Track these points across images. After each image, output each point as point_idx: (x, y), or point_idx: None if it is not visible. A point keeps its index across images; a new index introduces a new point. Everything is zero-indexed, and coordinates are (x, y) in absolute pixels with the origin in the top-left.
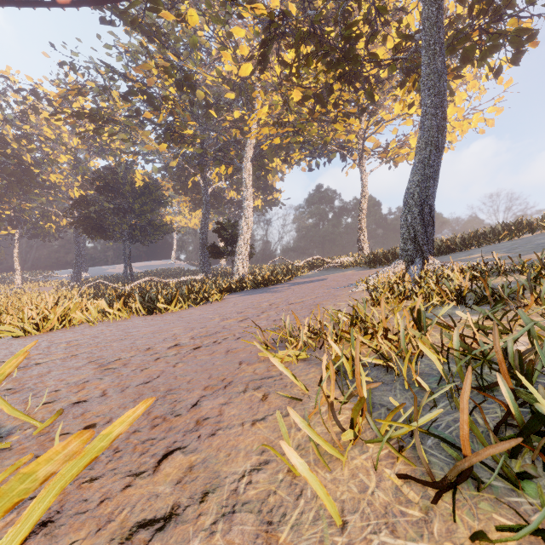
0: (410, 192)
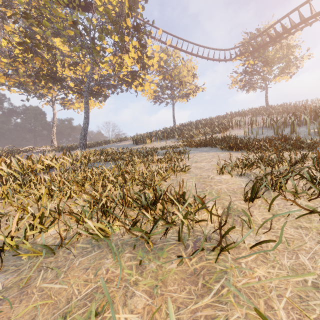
0: (82, 133)
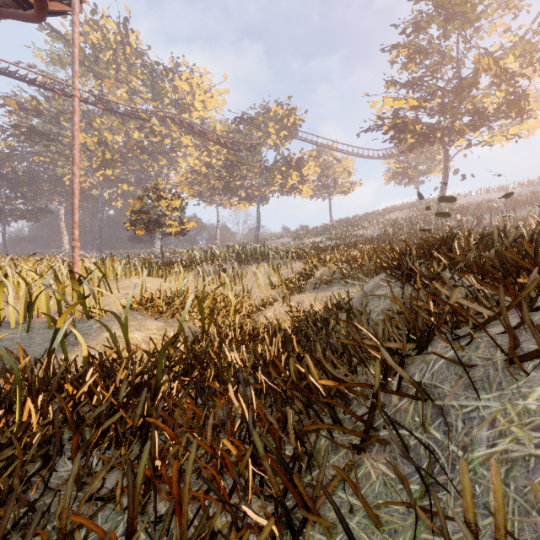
0: (256, 233)
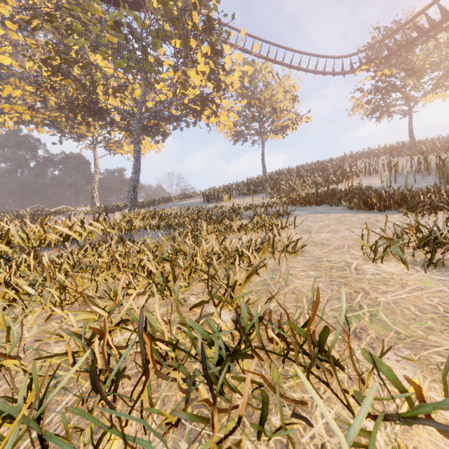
0: (130, 186)
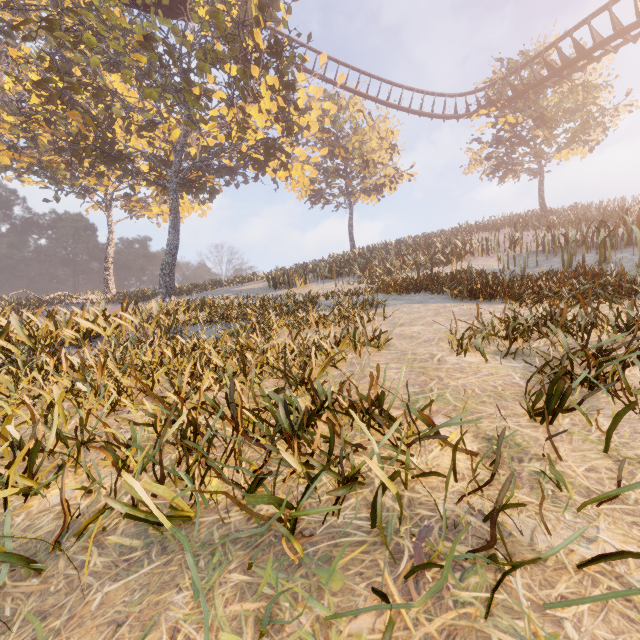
0: (165, 265)
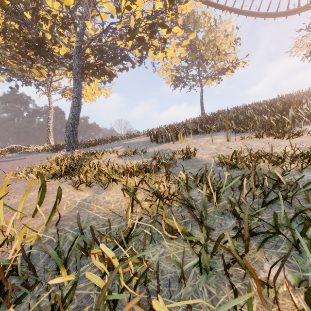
0: (68, 124)
